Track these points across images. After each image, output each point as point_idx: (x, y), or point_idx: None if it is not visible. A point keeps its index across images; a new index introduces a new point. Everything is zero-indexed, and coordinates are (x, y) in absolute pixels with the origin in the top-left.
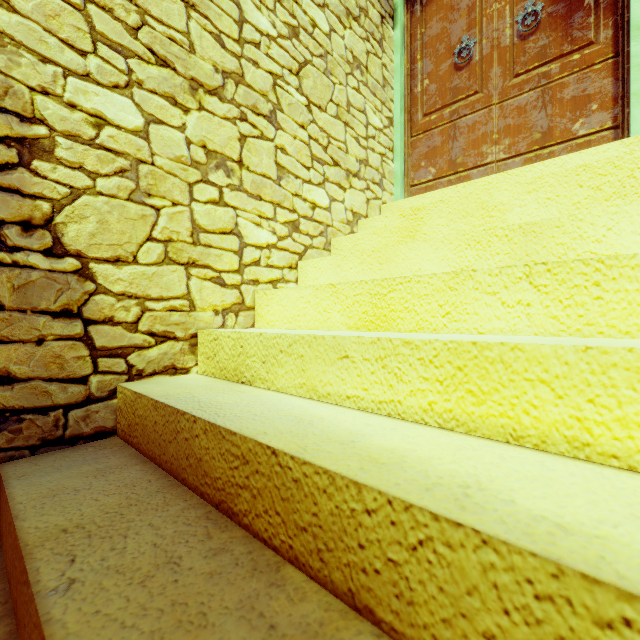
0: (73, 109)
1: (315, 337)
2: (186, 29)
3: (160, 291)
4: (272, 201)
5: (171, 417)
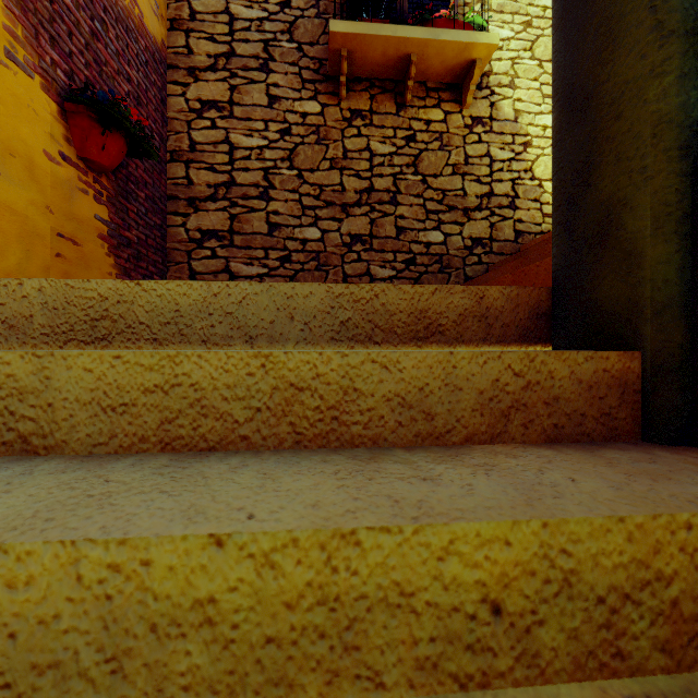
0: (537, 127)
1: None
2: None
3: None
4: None
5: None
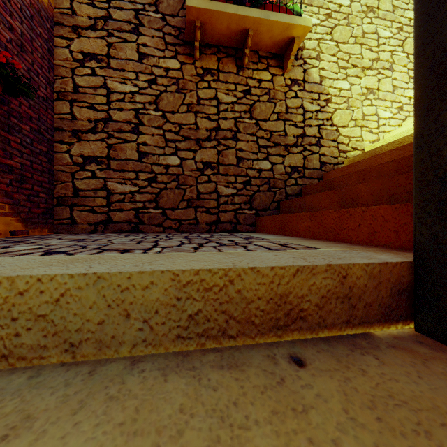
0: (335, 89)
1: None
2: (360, 52)
3: (353, 135)
4: (390, 100)
5: (372, 152)
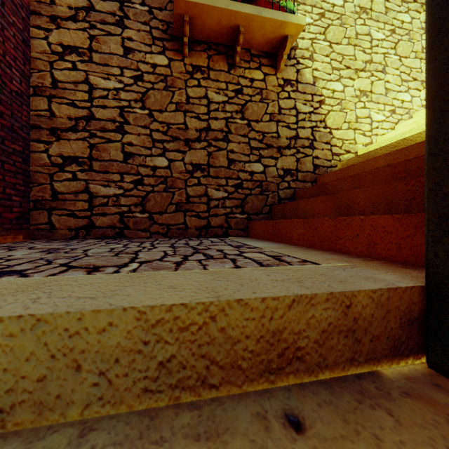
0: (328, 90)
1: (411, 129)
2: (354, 54)
3: (347, 138)
4: (383, 103)
5: (366, 155)
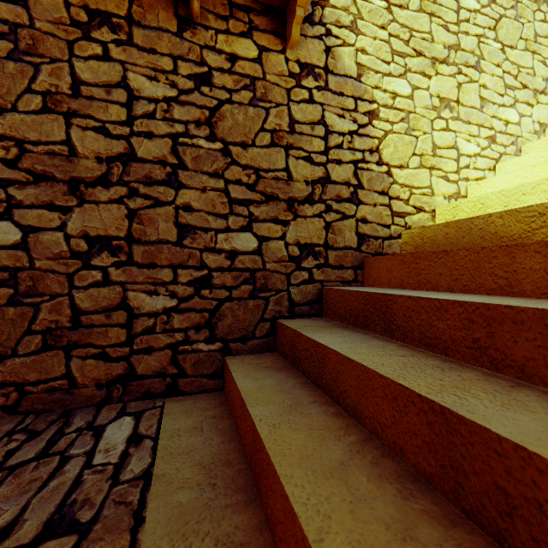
0: (385, 92)
1: None
2: (429, 30)
3: (417, 183)
4: (477, 124)
5: (464, 224)
